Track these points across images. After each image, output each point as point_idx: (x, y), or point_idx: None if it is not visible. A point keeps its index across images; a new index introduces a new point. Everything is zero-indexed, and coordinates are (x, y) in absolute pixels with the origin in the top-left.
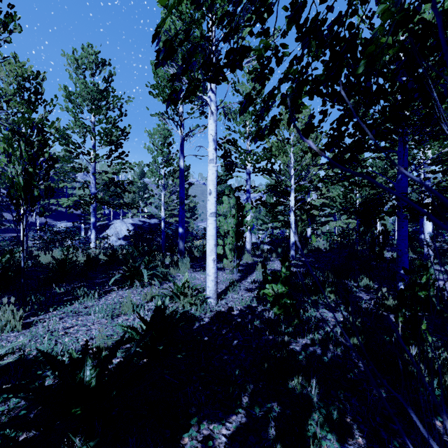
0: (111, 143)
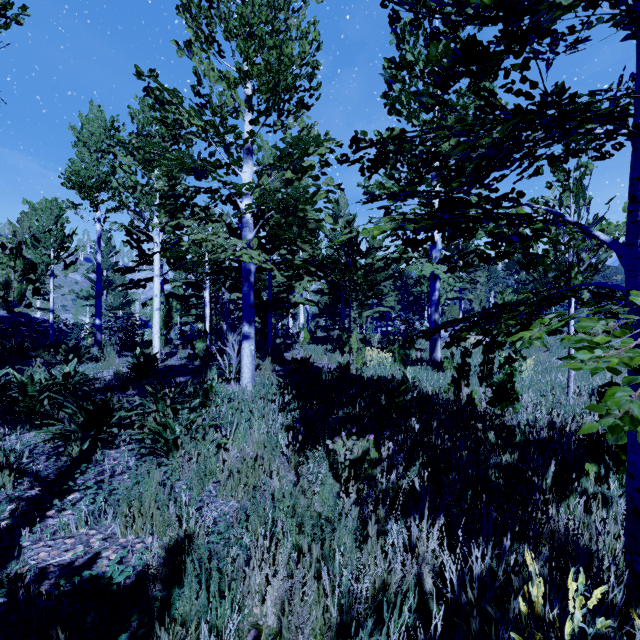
0: None
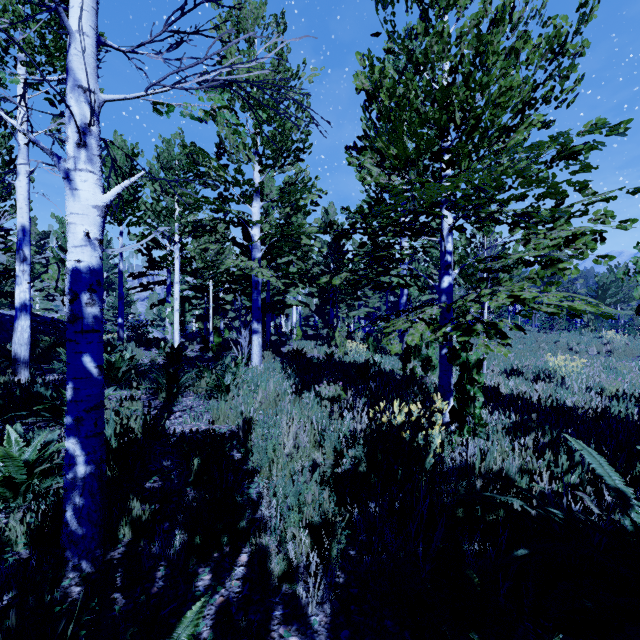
0: None
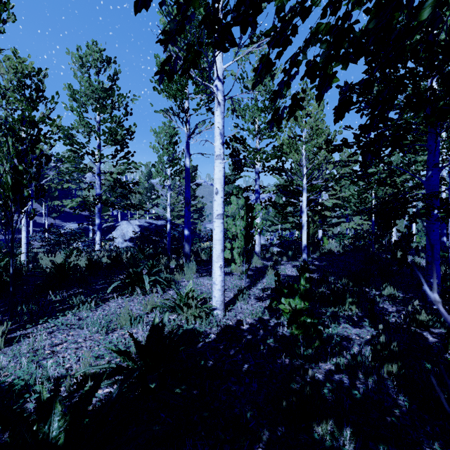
0: (116, 143)
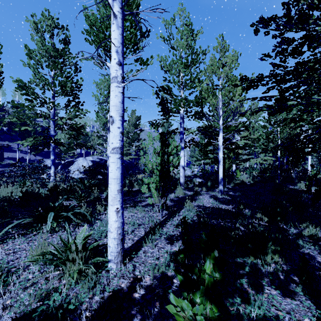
0: (66, 94)
